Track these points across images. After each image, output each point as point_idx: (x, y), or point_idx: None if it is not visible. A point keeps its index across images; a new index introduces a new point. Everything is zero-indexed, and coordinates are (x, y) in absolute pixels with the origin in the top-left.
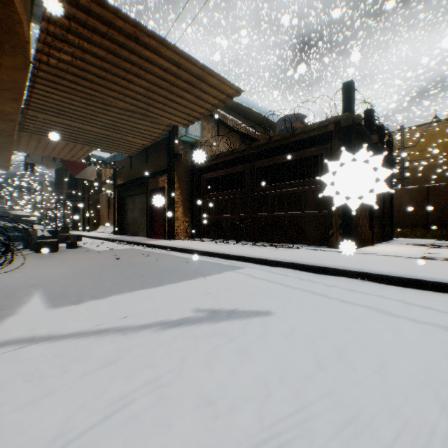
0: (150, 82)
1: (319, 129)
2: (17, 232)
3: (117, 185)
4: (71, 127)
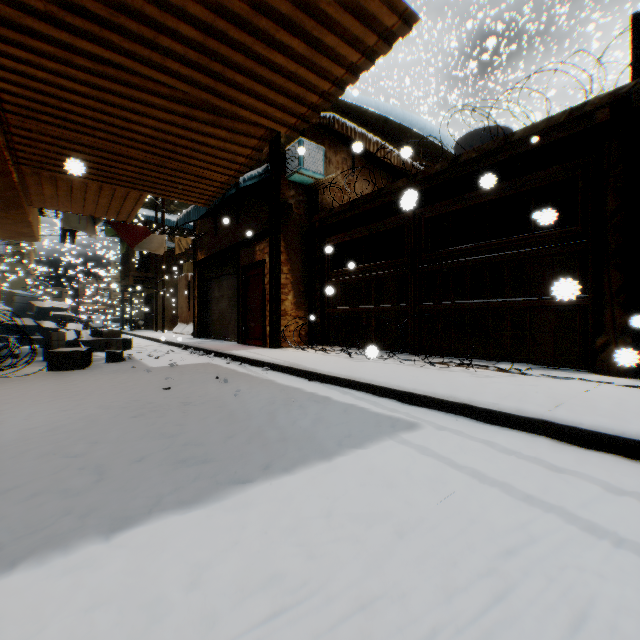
0: (206, 6)
1: (568, 125)
2: (41, 334)
3: (197, 261)
4: (92, 150)
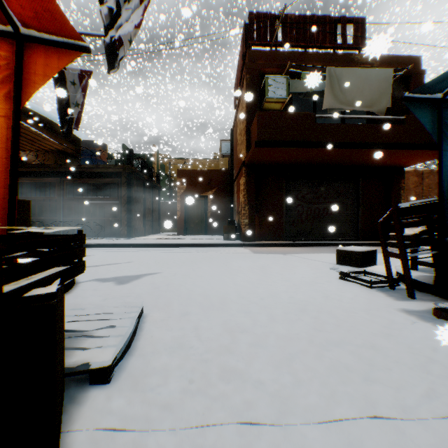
0: None
1: (114, 168)
2: None
3: None
4: None
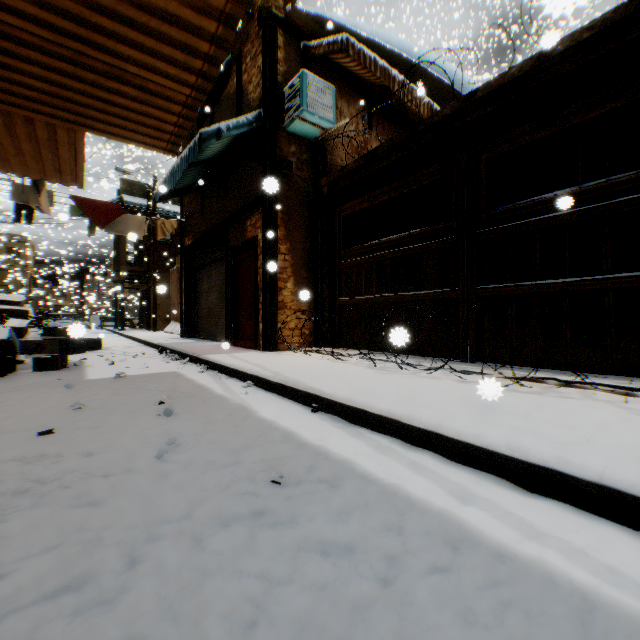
0: None
1: None
2: None
3: (184, 248)
4: None
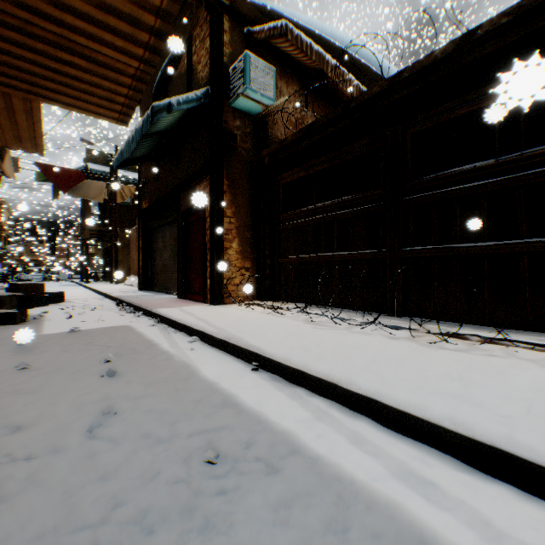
0: None
1: None
2: None
3: (141, 210)
4: None
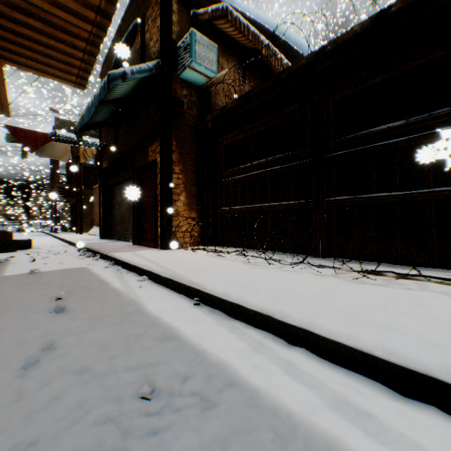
0: None
1: None
2: None
3: (102, 169)
4: None
